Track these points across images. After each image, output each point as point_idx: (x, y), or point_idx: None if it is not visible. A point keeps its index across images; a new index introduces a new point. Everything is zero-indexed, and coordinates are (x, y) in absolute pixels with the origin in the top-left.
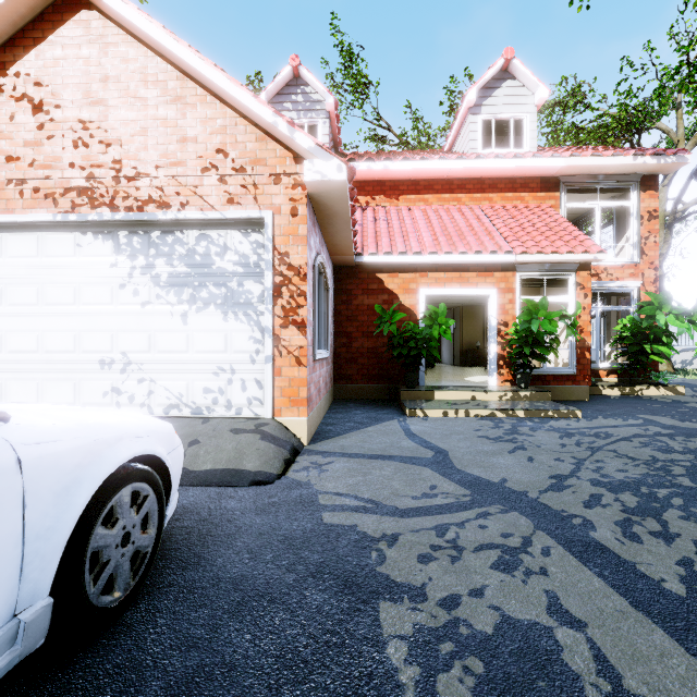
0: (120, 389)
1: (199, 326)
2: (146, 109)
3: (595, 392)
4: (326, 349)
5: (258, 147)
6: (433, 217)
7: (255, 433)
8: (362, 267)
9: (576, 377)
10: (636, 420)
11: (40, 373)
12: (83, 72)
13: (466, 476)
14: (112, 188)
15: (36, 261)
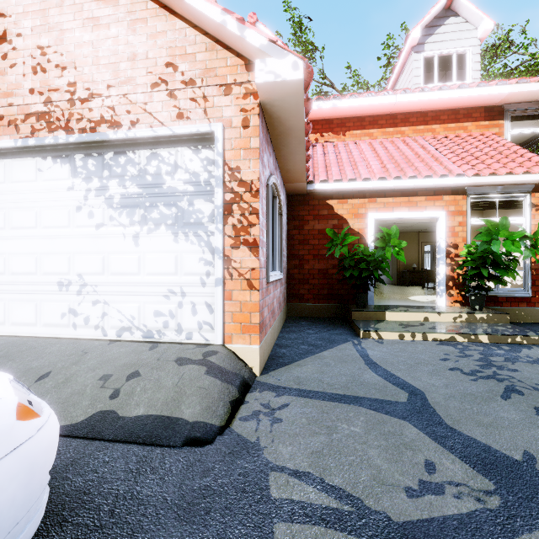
0: (76, 310)
1: (150, 247)
2: (98, 29)
3: None
4: (279, 270)
5: (208, 57)
6: (379, 148)
7: (201, 365)
8: (313, 194)
9: (531, 298)
10: None
11: (7, 293)
12: None
13: (468, 443)
14: (67, 111)
15: (3, 187)
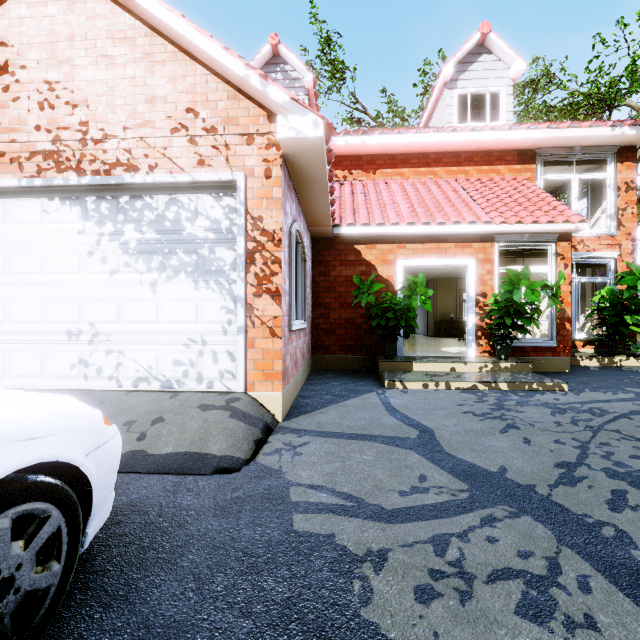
0: (87, 361)
1: (169, 295)
2: (113, 68)
3: (573, 363)
4: (303, 319)
5: (230, 105)
6: (410, 189)
7: (224, 410)
8: (339, 238)
9: (556, 348)
10: (627, 394)
11: (7, 344)
12: (49, 30)
13: (459, 463)
14: (79, 151)
15: (3, 229)
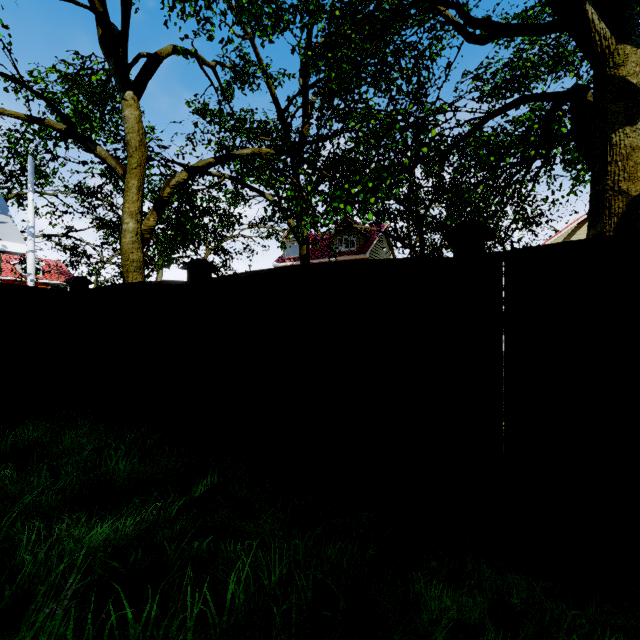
0: None
1: None
2: None
3: None
4: None
5: None
6: None
7: None
8: None
9: None
10: None
11: None
12: None
13: None
14: None
15: None
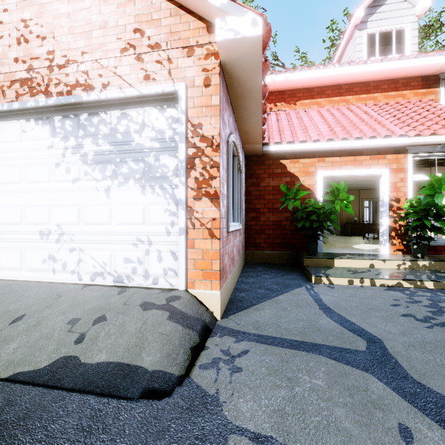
0: (55, 257)
1: (120, 199)
2: (74, 1)
3: None
4: (239, 221)
5: (172, 21)
6: (326, 114)
7: (164, 311)
8: (268, 155)
9: None
10: None
11: None
12: None
13: (442, 403)
14: (47, 77)
15: None
